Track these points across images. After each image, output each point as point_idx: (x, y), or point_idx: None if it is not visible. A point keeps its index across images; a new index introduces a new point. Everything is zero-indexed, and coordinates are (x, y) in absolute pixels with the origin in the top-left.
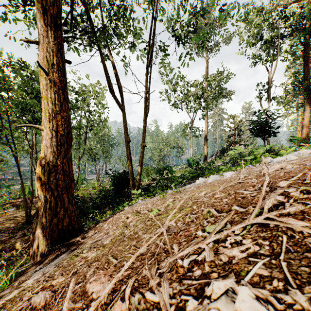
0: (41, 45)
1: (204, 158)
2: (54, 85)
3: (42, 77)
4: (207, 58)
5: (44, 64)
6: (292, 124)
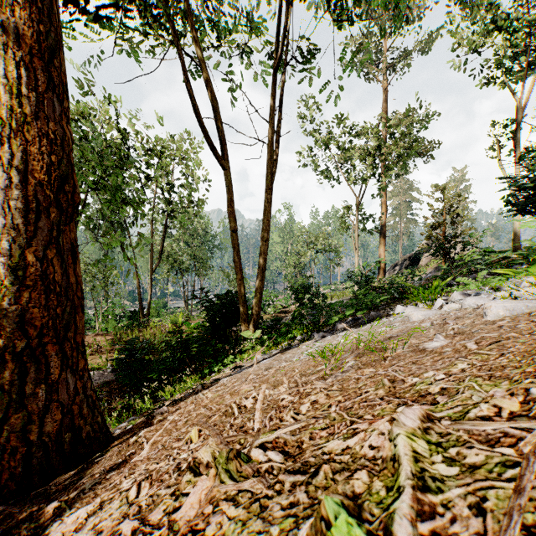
0: None
1: (380, 270)
2: (17, 44)
3: None
4: (385, 84)
5: None
6: None
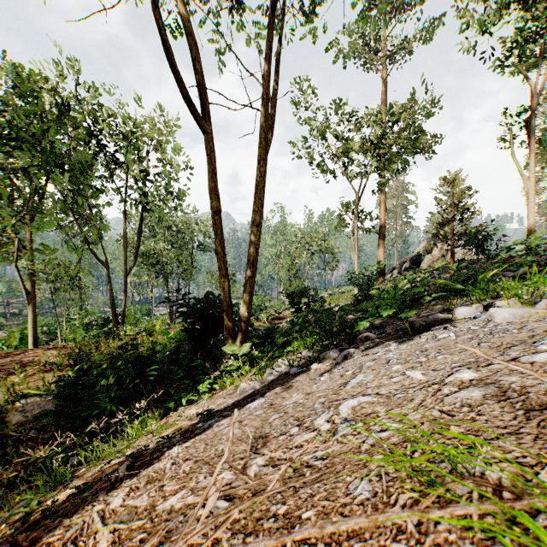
0: None
1: (379, 273)
2: None
3: None
4: (384, 75)
5: None
6: (546, 208)
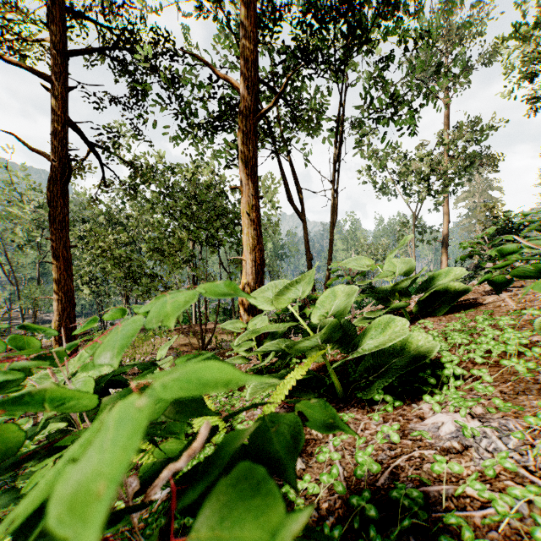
0: (245, 193)
1: None
2: (253, 223)
3: (245, 218)
4: (447, 100)
5: (247, 207)
6: None
